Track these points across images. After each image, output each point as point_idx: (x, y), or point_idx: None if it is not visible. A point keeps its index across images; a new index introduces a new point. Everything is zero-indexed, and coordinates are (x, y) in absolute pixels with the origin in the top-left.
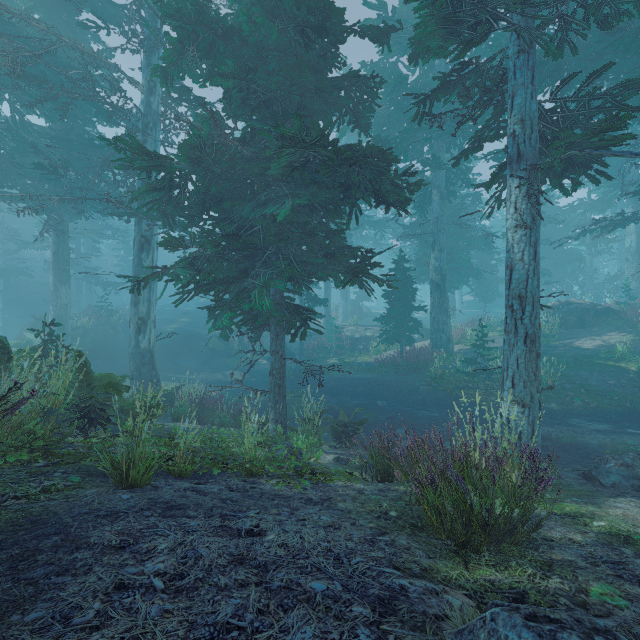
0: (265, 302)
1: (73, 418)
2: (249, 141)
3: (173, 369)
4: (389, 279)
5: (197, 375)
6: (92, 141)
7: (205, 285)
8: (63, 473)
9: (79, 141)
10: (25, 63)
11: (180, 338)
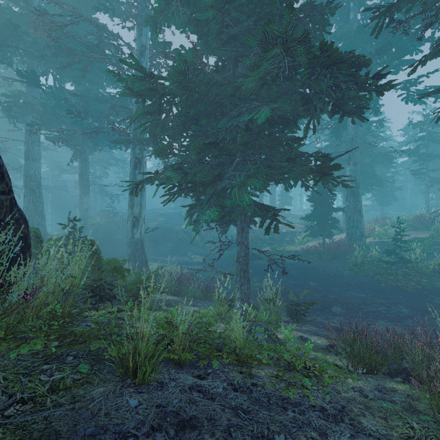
0: (244, 198)
1: (86, 297)
2: (220, 70)
3: (155, 253)
4: (313, 187)
5: (171, 257)
6: (103, 97)
7: (187, 187)
8: (74, 358)
9: (95, 98)
10: (59, 37)
11: (159, 231)
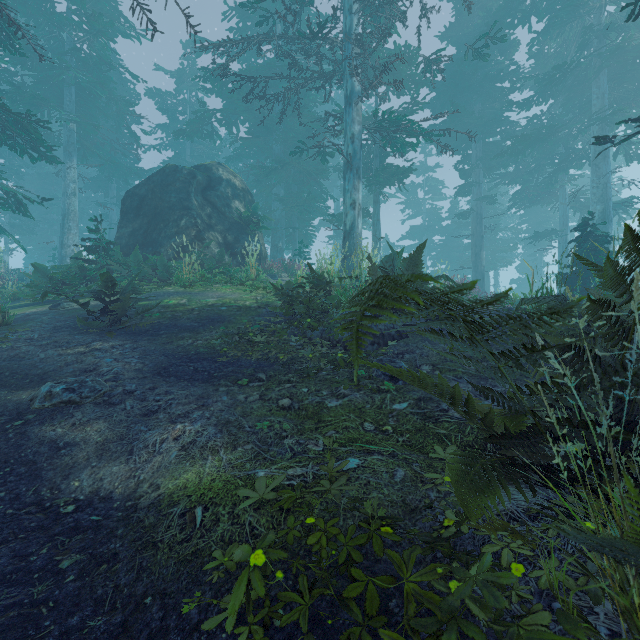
0: None
1: None
2: None
3: None
4: None
5: None
6: None
7: None
8: None
9: None
10: None
11: None
